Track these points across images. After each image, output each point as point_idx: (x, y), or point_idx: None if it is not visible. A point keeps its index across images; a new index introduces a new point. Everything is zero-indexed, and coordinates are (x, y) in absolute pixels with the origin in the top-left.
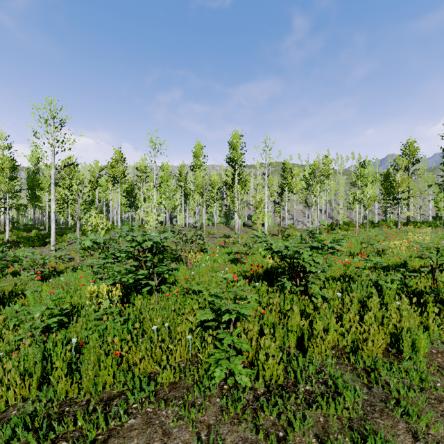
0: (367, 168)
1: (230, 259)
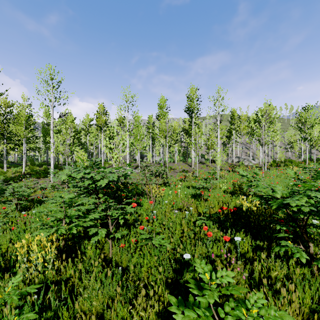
0: (310, 112)
1: (192, 195)
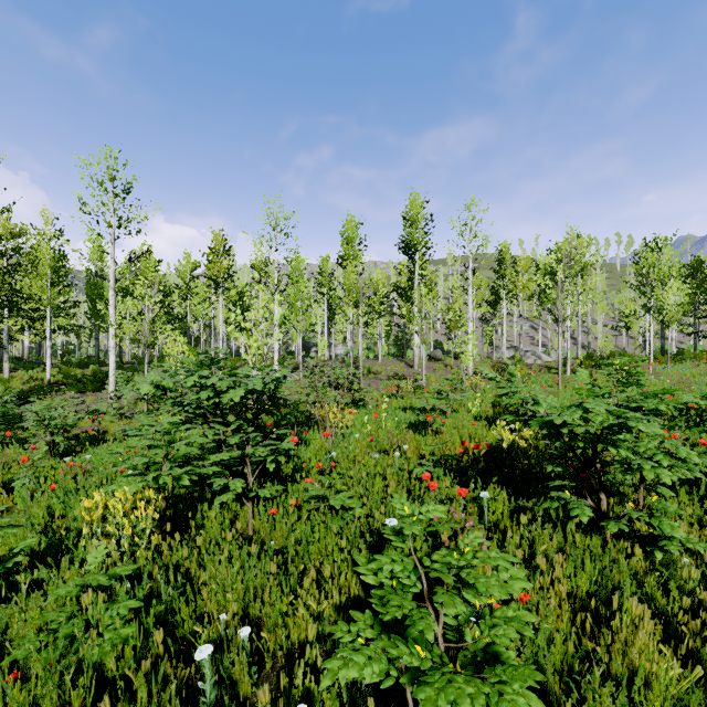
0: (661, 252)
1: (410, 423)
